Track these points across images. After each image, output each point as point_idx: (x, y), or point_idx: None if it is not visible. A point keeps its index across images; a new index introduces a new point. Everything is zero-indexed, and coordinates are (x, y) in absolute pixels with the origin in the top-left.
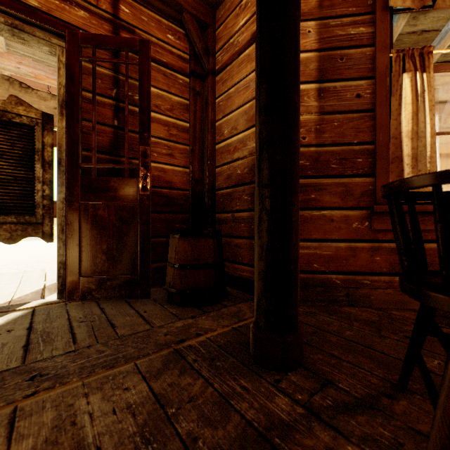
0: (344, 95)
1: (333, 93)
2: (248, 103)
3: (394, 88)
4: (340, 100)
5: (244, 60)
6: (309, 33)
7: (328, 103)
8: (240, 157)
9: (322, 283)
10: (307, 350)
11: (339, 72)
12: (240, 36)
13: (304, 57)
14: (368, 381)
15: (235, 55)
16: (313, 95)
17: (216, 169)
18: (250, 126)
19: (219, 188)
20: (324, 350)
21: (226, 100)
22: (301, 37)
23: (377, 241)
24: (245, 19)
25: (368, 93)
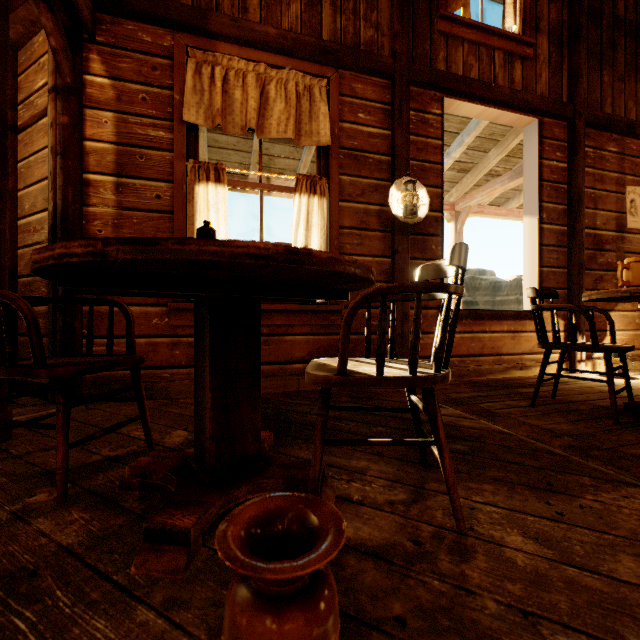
0: (145, 194)
1: (133, 190)
2: (46, 181)
3: (190, 195)
4: (140, 198)
5: (42, 128)
6: (106, 123)
7: (127, 198)
8: (39, 241)
9: (121, 379)
10: (24, 435)
11: (140, 170)
12: (39, 98)
13: (101, 147)
14: (46, 445)
15: (35, 119)
16: (111, 189)
17: (18, 250)
18: (47, 207)
19: (21, 275)
20: (44, 433)
21: (27, 168)
22: (97, 126)
23: (177, 336)
24: (43, 81)
25: (168, 196)
